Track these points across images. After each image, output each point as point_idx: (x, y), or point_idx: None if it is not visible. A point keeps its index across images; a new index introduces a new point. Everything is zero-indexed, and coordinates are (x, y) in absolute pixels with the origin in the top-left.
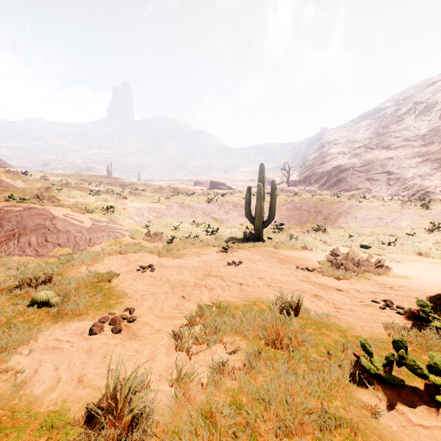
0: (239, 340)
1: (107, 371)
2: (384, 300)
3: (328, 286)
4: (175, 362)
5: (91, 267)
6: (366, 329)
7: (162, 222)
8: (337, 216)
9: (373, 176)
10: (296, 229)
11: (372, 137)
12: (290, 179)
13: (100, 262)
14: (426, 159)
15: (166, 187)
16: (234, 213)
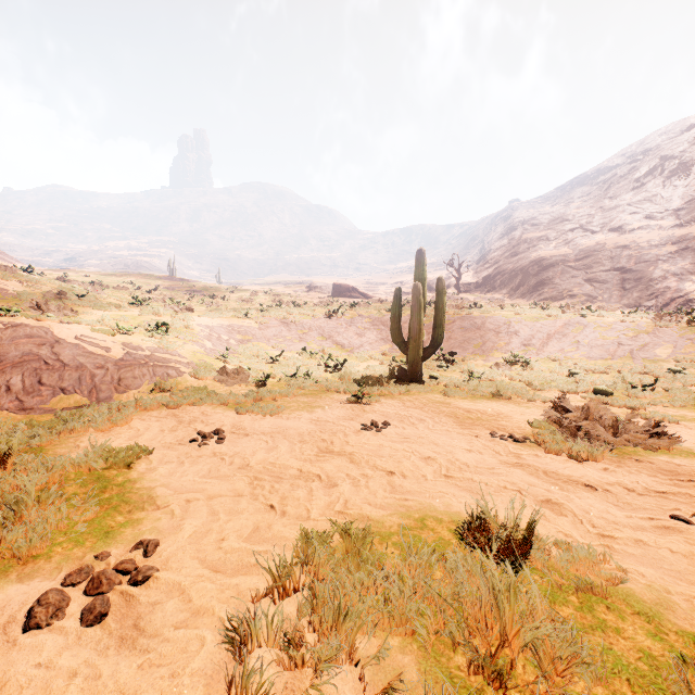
0: (397, 650)
1: None
2: None
3: (565, 479)
4: None
5: (106, 433)
6: None
7: (252, 351)
8: (546, 339)
9: (598, 275)
10: (477, 361)
11: (593, 213)
12: (461, 281)
13: (123, 425)
14: (684, 247)
15: (261, 294)
16: (372, 336)
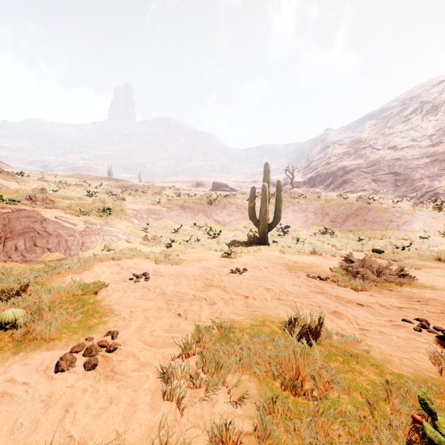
0: (247, 381)
1: (63, 437)
2: (418, 319)
3: (347, 300)
4: (157, 429)
5: (79, 275)
6: (407, 363)
7: (162, 225)
8: (345, 218)
9: (380, 177)
10: (302, 231)
11: (378, 137)
12: (294, 180)
13: (89, 270)
14: (434, 159)
15: (167, 189)
16: (237, 216)
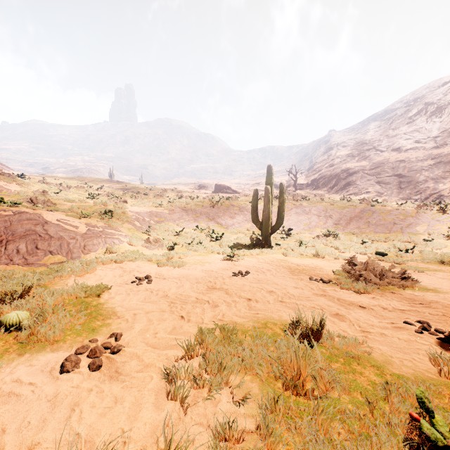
0: (249, 381)
1: (70, 435)
2: (419, 322)
3: (349, 303)
4: (162, 426)
5: (82, 278)
6: (407, 364)
7: (164, 228)
8: (349, 220)
9: (384, 179)
10: (305, 234)
11: (382, 139)
12: (297, 182)
13: (91, 273)
14: (438, 161)
15: (169, 191)
16: (240, 218)
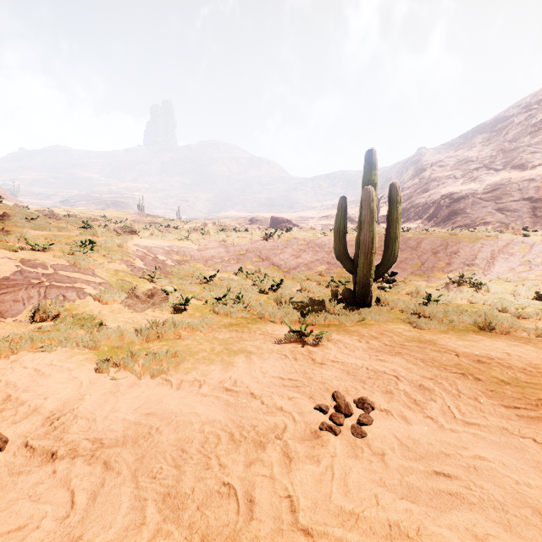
0: None
1: None
2: None
3: None
4: None
5: None
6: None
7: (187, 271)
8: (491, 259)
9: (508, 204)
10: (418, 282)
11: (495, 154)
12: (379, 214)
13: None
14: None
15: (210, 225)
16: (308, 257)
